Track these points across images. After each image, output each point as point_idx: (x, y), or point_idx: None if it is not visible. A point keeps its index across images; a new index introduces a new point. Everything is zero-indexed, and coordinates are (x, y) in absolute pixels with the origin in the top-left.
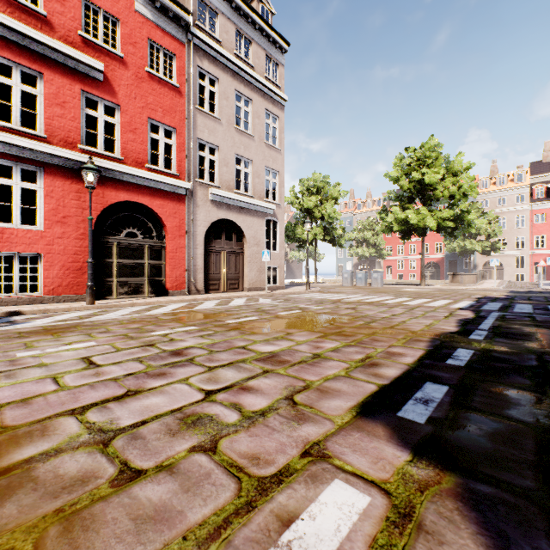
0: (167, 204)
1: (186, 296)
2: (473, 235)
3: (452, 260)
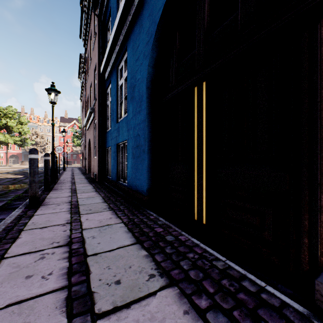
0: None
1: None
2: (36, 144)
3: (26, 154)
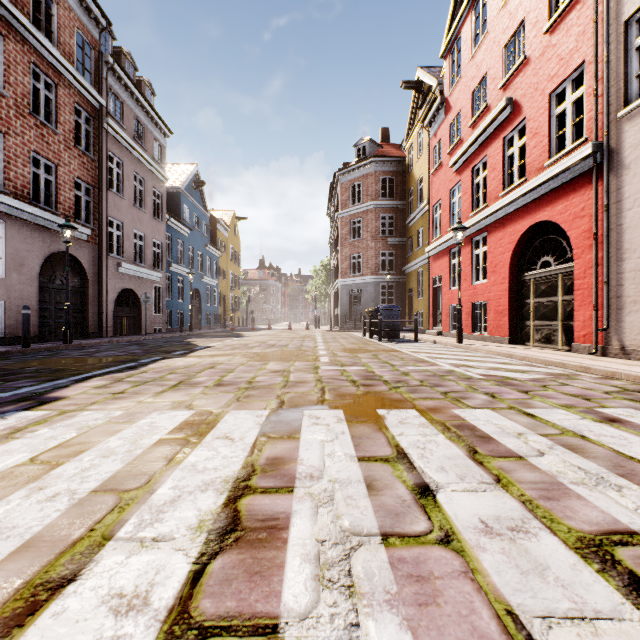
0: (570, 203)
1: (582, 355)
2: None
3: None
